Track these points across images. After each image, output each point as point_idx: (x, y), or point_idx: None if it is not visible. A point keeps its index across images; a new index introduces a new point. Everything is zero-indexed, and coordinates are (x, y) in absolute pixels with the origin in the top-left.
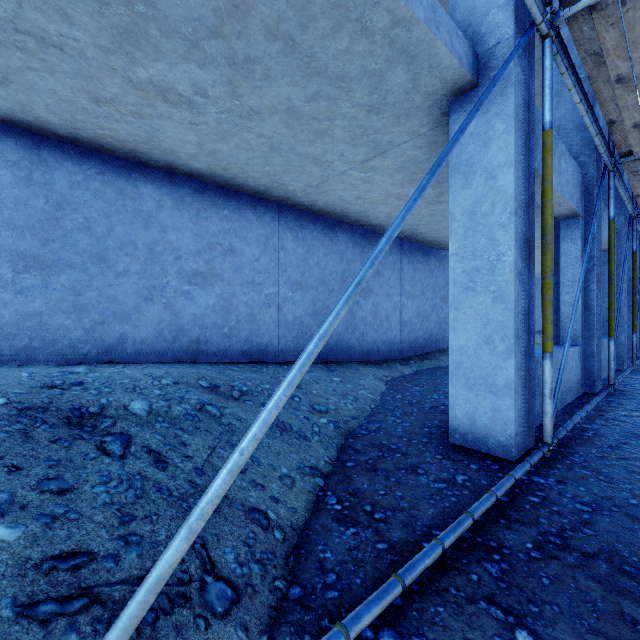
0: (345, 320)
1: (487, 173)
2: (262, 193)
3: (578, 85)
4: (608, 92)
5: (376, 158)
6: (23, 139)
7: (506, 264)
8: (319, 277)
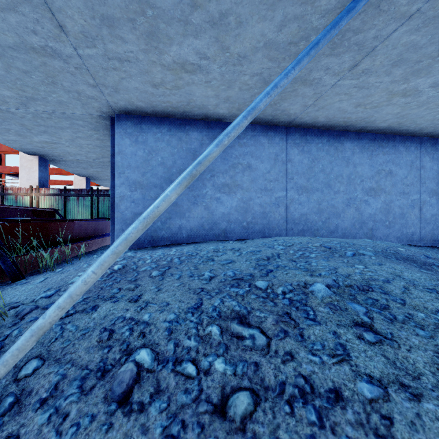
0: None
1: None
2: (412, 132)
3: None
4: None
5: None
6: (300, 132)
7: None
8: None
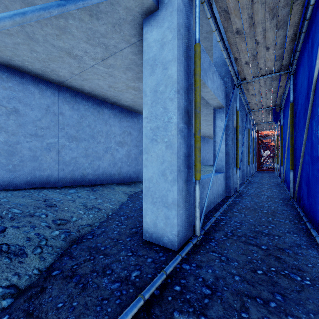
0: (108, 160)
1: (163, 65)
2: (42, 75)
3: (218, 31)
4: (233, 39)
5: (110, 58)
6: None
7: (173, 124)
8: (90, 134)
